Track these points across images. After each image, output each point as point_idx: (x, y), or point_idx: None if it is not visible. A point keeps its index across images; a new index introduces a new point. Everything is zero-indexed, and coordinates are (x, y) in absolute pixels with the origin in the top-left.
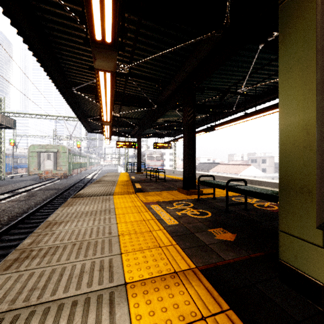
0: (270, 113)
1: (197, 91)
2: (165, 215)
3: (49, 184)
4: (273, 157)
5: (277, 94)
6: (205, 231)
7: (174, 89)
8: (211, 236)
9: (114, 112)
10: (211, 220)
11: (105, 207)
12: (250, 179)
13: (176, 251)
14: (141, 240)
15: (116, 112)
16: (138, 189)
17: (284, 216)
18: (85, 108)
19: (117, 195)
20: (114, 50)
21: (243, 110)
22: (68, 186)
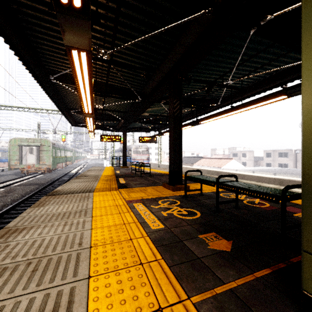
0: (256, 106)
1: (184, 82)
2: (149, 216)
3: (31, 178)
4: (253, 151)
5: (262, 88)
6: (195, 237)
7: (160, 80)
8: (203, 244)
9: (98, 104)
10: (201, 222)
11: (81, 207)
12: (234, 173)
13: (161, 270)
14: (118, 253)
15: (100, 104)
16: (122, 184)
17: (311, 232)
18: (67, 100)
19: (98, 192)
20: (85, 19)
21: (228, 105)
22: (51, 180)
